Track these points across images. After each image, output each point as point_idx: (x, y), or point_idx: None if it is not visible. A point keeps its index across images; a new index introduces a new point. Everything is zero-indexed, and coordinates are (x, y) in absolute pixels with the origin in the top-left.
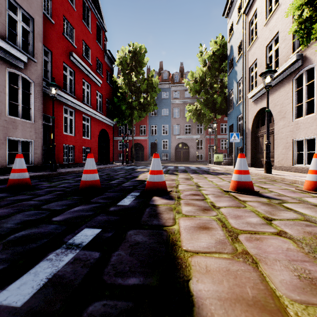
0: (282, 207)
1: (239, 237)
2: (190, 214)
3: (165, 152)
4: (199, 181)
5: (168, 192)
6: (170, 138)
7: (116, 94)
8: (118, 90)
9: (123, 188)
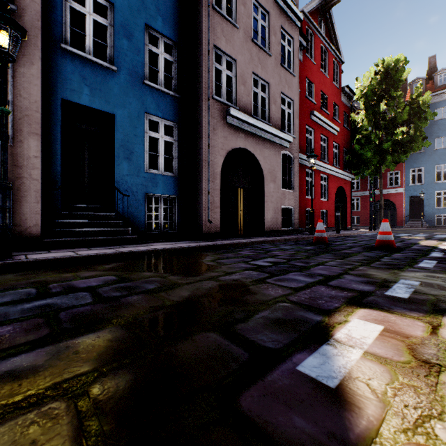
0: None
1: None
2: None
3: (443, 212)
4: None
5: None
6: None
7: (354, 137)
8: (357, 131)
9: (418, 249)
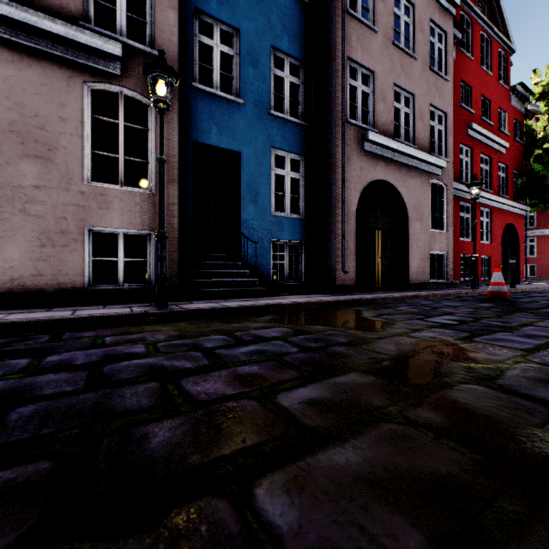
0: None
1: None
2: None
3: None
4: None
5: None
6: None
7: (529, 154)
8: (535, 144)
9: None
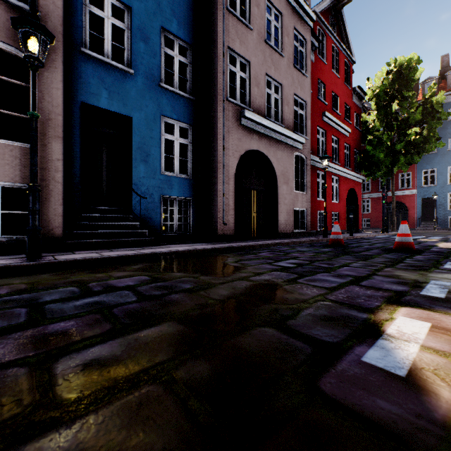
0: None
1: None
2: None
3: None
4: None
5: None
6: None
7: (365, 138)
8: (368, 132)
9: (438, 251)
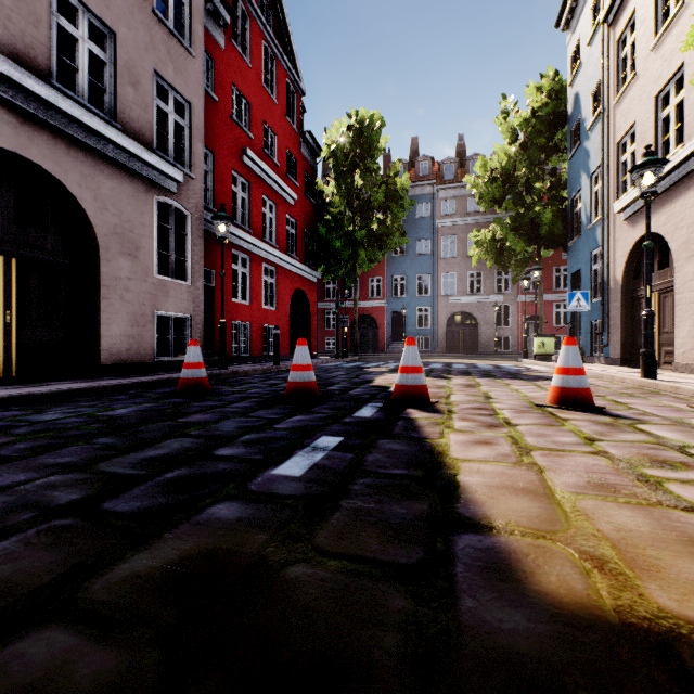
0: (630, 429)
1: (533, 452)
2: (467, 430)
3: (424, 334)
4: (493, 389)
5: (432, 404)
6: (435, 303)
7: (322, 217)
8: (327, 208)
9: (354, 397)
